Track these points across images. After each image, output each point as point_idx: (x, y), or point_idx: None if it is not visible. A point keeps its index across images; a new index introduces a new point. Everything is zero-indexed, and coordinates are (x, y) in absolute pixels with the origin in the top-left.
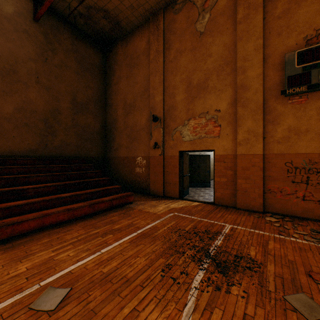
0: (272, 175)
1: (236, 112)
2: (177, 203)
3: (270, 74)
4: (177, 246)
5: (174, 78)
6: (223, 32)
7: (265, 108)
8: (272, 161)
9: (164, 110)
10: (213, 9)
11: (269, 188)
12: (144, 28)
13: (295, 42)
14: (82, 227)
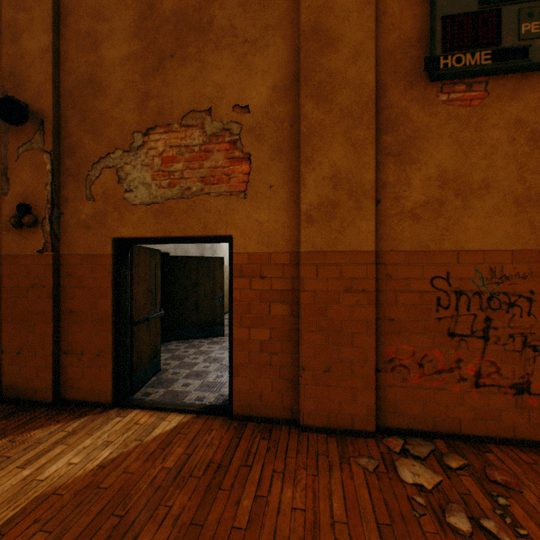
0: (399, 315)
1: (300, 115)
2: (90, 442)
3: (394, 10)
4: None
5: None
6: None
7: (379, 112)
8: (399, 274)
9: (59, 91)
10: None
11: (391, 355)
12: None
13: None
14: None
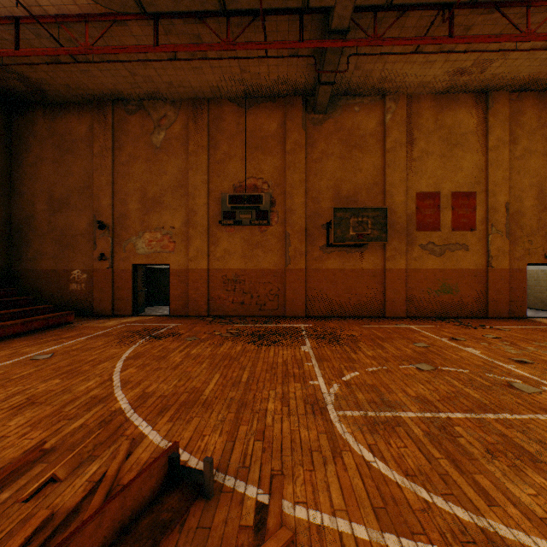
0: (215, 286)
1: (189, 232)
2: (130, 319)
3: (213, 206)
4: (129, 336)
5: (127, 184)
6: (178, 156)
7: (210, 232)
8: (215, 275)
9: (114, 217)
10: (169, 130)
11: (213, 296)
12: (85, 109)
13: (229, 186)
14: (24, 340)
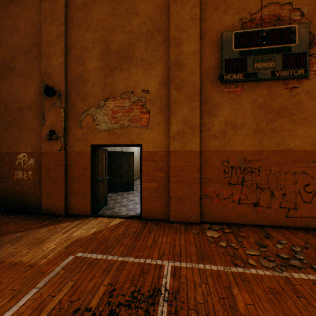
0: (209, 176)
1: (170, 96)
2: (86, 227)
3: (207, 54)
4: None
5: (83, 35)
6: None
7: (201, 95)
8: (209, 160)
9: (67, 81)
10: None
11: (206, 192)
12: None
13: (232, 22)
14: None
